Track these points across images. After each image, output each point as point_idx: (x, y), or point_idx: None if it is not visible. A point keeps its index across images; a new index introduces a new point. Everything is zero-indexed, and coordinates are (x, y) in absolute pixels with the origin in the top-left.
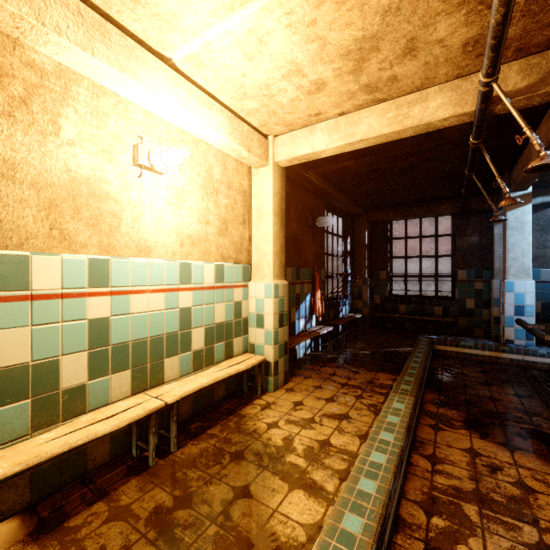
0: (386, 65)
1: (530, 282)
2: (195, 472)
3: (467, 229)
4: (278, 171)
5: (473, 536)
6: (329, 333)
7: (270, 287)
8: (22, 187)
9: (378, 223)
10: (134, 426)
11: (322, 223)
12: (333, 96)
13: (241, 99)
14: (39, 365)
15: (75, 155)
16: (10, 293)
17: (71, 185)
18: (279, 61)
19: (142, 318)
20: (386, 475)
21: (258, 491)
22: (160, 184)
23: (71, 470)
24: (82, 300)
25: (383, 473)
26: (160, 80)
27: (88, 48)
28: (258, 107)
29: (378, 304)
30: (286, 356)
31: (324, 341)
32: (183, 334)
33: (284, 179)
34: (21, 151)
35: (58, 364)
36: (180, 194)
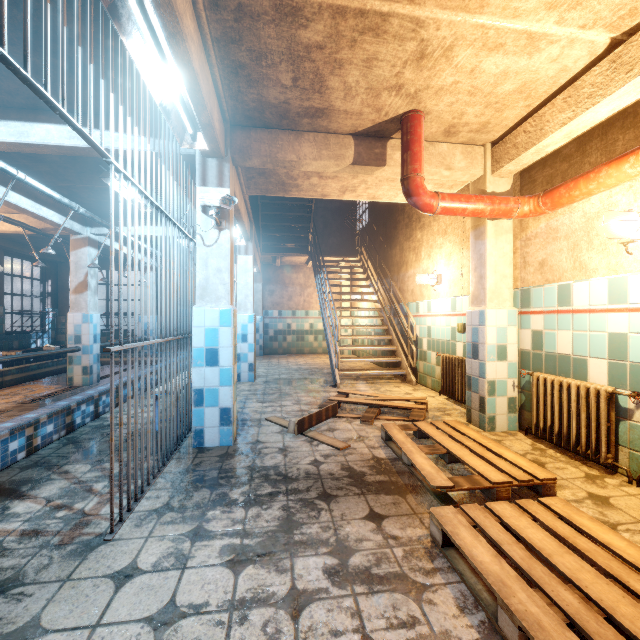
0: None
1: (151, 316)
2: None
3: None
4: None
5: None
6: None
7: None
8: None
9: None
10: None
11: (0, 268)
12: None
13: None
14: None
15: None
16: None
17: None
18: None
19: None
20: None
21: None
22: None
23: None
24: None
25: None
26: None
27: None
28: None
29: None
30: None
31: (3, 366)
32: None
33: None
34: None
35: None
36: None
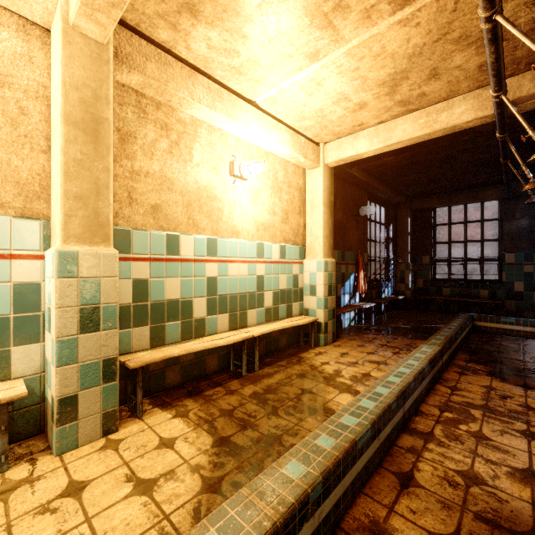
0: (415, 87)
1: None
2: (274, 380)
3: (516, 212)
4: (328, 171)
5: (474, 423)
6: (371, 309)
7: (321, 263)
8: (176, 194)
9: (421, 211)
10: (231, 351)
11: (365, 212)
12: (372, 111)
13: (300, 120)
14: (183, 301)
15: (199, 173)
16: (171, 257)
17: (198, 191)
18: (331, 94)
19: (234, 279)
20: (408, 377)
21: (318, 392)
22: (244, 187)
23: (198, 370)
24: (204, 264)
25: (406, 376)
26: (249, 117)
27: (212, 107)
28: (313, 124)
29: (421, 288)
30: (334, 320)
31: (367, 317)
32: (259, 294)
33: (332, 176)
34: (175, 173)
35: (192, 303)
36: (256, 193)
